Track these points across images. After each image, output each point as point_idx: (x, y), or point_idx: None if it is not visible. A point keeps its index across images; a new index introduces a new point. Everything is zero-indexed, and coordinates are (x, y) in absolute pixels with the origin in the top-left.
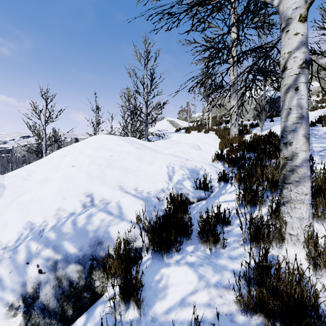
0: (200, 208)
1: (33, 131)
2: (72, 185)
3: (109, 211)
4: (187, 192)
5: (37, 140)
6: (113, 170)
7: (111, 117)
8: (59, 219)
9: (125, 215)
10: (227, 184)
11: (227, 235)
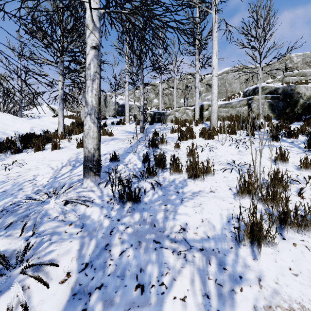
0: None
1: None
2: None
3: (2, 132)
4: (38, 134)
5: None
6: None
7: None
8: None
9: (9, 134)
10: None
11: None
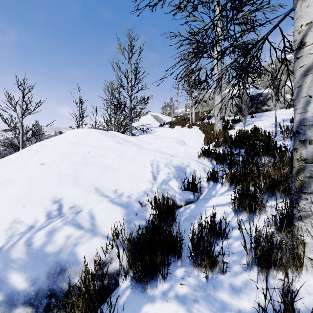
0: (189, 214)
1: (7, 124)
2: (37, 188)
3: (79, 223)
4: (173, 194)
5: (13, 134)
6: (89, 168)
7: (95, 111)
8: (11, 236)
9: (98, 227)
10: (217, 184)
11: (225, 253)
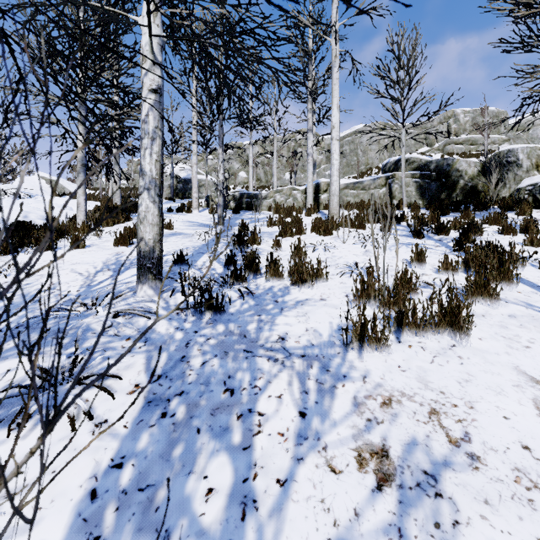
0: None
1: None
2: None
3: None
4: (38, 224)
5: None
6: None
7: None
8: None
9: None
10: None
11: None
